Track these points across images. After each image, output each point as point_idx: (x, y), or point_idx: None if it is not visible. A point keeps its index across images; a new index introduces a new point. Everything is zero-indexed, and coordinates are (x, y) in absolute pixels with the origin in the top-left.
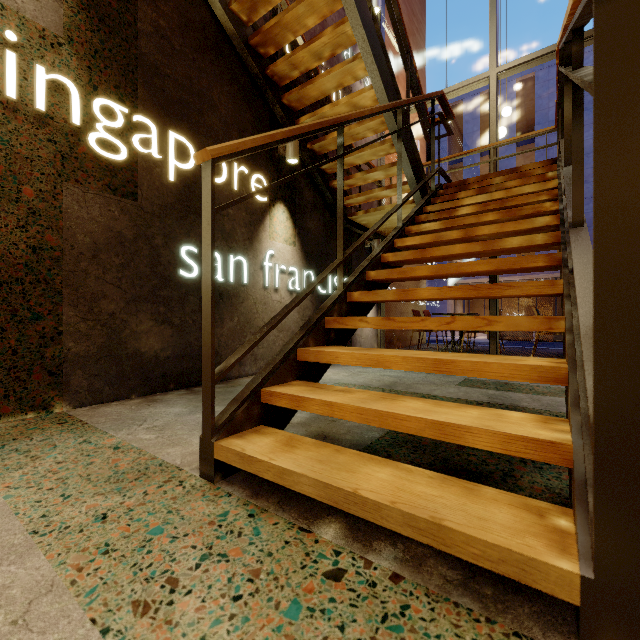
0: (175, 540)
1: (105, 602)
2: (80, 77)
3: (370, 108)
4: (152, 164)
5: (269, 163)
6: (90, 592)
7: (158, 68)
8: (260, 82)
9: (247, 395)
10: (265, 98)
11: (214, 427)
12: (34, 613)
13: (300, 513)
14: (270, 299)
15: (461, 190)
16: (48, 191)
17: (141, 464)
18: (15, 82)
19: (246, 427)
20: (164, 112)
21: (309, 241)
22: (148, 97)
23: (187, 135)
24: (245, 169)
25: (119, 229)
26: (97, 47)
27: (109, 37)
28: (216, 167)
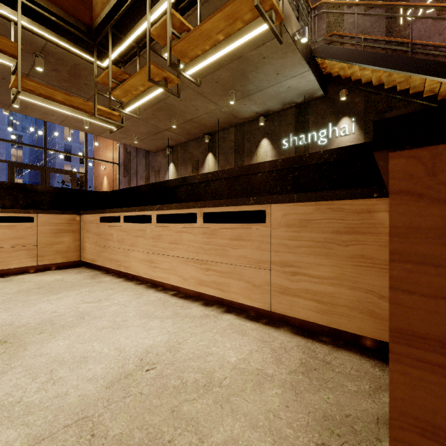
0: None
1: None
2: None
3: None
4: None
5: None
6: None
7: None
8: None
9: None
10: None
11: None
12: None
13: None
14: None
15: None
16: None
17: None
18: None
19: None
20: None
21: None
22: None
23: None
24: None
25: None
26: None
27: None
28: None
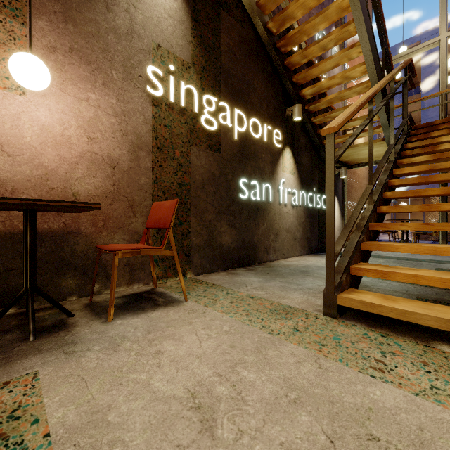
0: (354, 343)
1: (355, 365)
2: (197, 84)
3: (384, 82)
4: (227, 130)
5: (281, 121)
6: (340, 360)
7: (229, 71)
8: (280, 70)
9: (344, 269)
10: (279, 79)
11: (335, 287)
12: (324, 365)
13: (413, 338)
14: (282, 211)
15: (431, 130)
16: (185, 152)
17: (278, 306)
18: (173, 93)
19: (345, 288)
20: (232, 98)
21: (302, 171)
22: (225, 90)
23: (242, 110)
24: (270, 127)
25: (213, 171)
26: (204, 65)
27: (209, 58)
28: (256, 128)
